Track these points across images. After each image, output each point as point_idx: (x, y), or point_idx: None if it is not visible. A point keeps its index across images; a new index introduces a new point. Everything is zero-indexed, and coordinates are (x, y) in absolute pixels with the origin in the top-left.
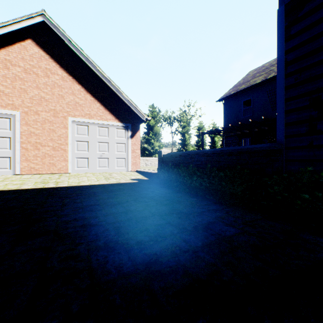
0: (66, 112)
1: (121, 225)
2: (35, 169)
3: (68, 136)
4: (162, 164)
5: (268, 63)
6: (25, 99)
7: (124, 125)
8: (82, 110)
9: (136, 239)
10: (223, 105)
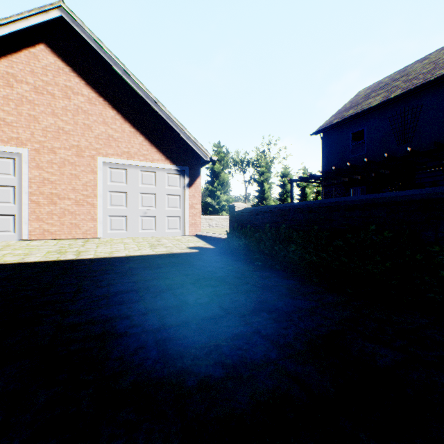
0: (95, 150)
1: (170, 336)
2: (50, 233)
3: (98, 184)
4: (236, 225)
5: (388, 78)
6: (36, 130)
7: (178, 168)
8: (118, 146)
9: (198, 373)
10: (322, 139)
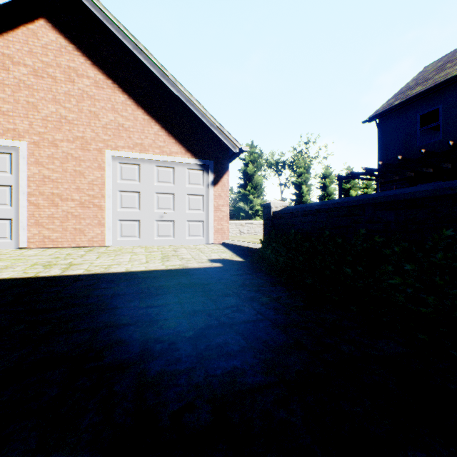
0: (103, 142)
1: None
2: (51, 240)
3: (106, 183)
4: (272, 231)
5: None
6: (35, 120)
7: (201, 163)
8: (129, 137)
9: None
10: (378, 127)
